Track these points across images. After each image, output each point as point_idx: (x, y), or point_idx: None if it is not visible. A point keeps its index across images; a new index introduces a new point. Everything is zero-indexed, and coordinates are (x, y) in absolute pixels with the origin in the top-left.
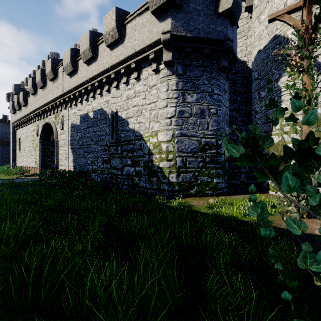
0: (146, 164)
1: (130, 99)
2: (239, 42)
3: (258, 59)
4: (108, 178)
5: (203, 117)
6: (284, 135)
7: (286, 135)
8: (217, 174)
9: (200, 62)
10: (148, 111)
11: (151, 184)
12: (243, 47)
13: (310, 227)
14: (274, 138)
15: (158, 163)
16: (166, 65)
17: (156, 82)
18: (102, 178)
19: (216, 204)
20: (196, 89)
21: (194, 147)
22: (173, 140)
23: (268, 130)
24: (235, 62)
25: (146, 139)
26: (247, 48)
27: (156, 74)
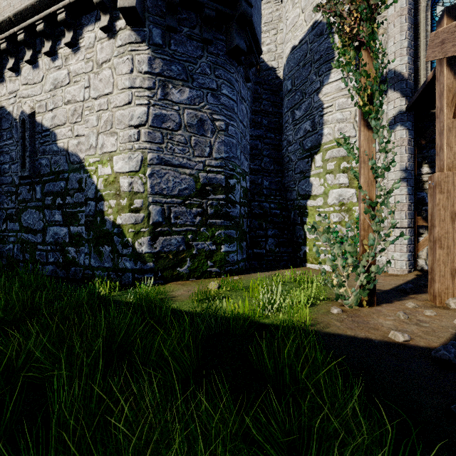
0: (90, 219)
1: (60, 87)
2: (267, 38)
3: (291, 60)
4: (15, 251)
5: (202, 133)
6: (327, 175)
7: (329, 176)
8: (228, 237)
9: (196, 32)
10: (94, 112)
11: (100, 260)
12: (272, 46)
13: (379, 326)
14: (314, 181)
15: (114, 216)
16: (128, 19)
17: (109, 53)
18: (4, 252)
19: (220, 291)
20: (189, 79)
21: (186, 187)
22: (143, 170)
23: (305, 169)
24: (258, 54)
25: (90, 168)
26: (276, 48)
27: (110, 38)
